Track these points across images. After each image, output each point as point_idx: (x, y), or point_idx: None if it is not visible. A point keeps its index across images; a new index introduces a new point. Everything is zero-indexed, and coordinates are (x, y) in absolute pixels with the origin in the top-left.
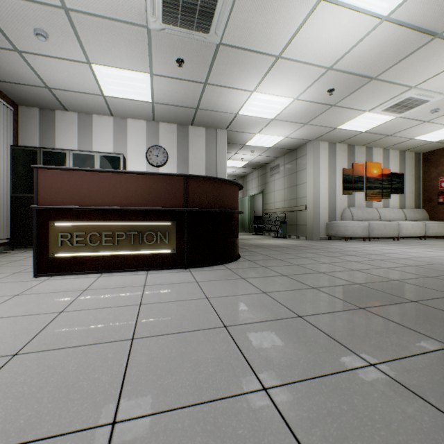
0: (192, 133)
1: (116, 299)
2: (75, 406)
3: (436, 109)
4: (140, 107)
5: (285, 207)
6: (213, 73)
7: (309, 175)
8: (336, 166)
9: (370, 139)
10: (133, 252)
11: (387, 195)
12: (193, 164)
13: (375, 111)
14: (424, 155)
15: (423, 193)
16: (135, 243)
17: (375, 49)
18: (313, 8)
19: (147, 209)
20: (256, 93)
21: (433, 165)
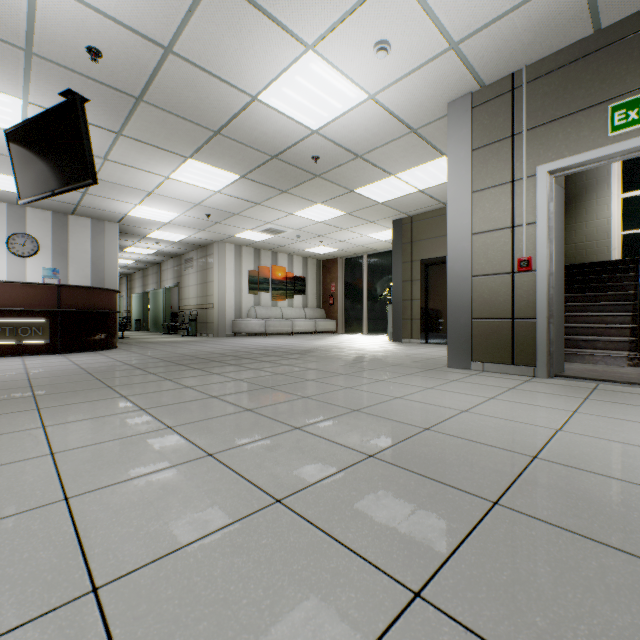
0: (74, 223)
1: (6, 364)
2: (11, 373)
3: (298, 235)
4: (1, 194)
5: (198, 304)
6: (92, 189)
7: (216, 275)
8: (243, 268)
9: (270, 247)
10: (9, 342)
11: (291, 296)
12: (75, 257)
13: (255, 231)
14: (324, 263)
15: (323, 295)
16: (11, 335)
17: (224, 202)
18: (166, 179)
19: (23, 310)
20: (141, 206)
21: (328, 272)
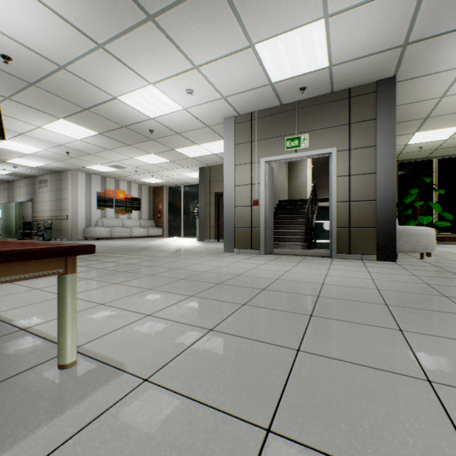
0: None
1: None
2: None
3: (136, 171)
4: None
5: (52, 216)
6: None
7: (70, 194)
8: (92, 190)
9: (114, 176)
10: None
11: (130, 211)
12: None
13: (104, 165)
14: (154, 189)
15: (153, 211)
16: None
17: (83, 146)
18: (38, 128)
19: None
20: (9, 141)
21: (157, 195)
